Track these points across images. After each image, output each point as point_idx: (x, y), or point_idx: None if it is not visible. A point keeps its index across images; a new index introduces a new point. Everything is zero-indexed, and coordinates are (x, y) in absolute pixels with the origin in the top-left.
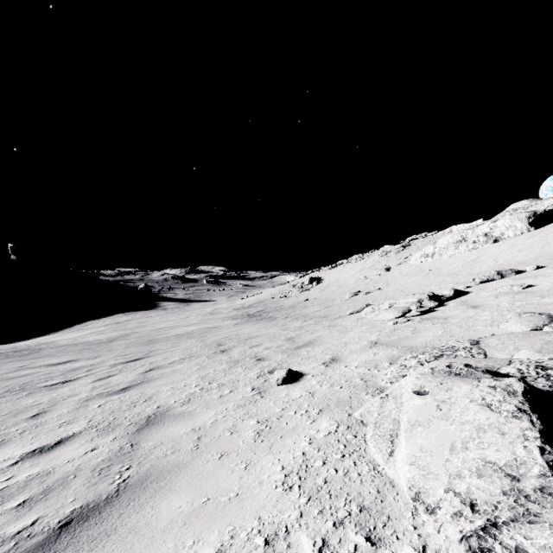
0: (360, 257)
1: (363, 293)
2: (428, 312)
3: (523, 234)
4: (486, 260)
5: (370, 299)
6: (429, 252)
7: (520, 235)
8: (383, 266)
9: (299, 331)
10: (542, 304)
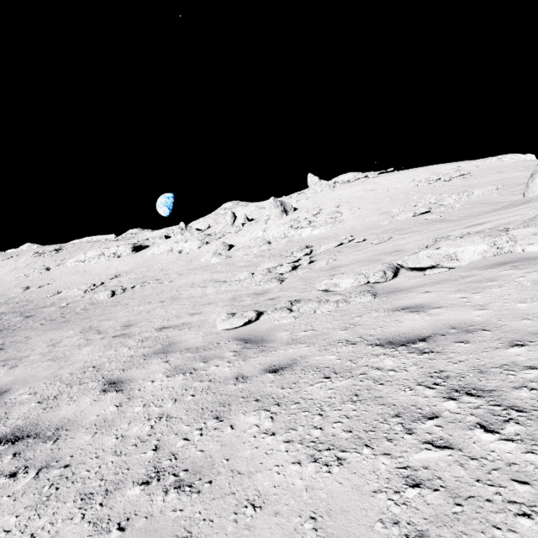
0: (7, 255)
1: (36, 287)
2: (94, 289)
3: (130, 255)
4: (113, 268)
5: (50, 290)
6: (82, 259)
7: (129, 255)
8: (42, 266)
9: (31, 305)
10: (121, 284)
